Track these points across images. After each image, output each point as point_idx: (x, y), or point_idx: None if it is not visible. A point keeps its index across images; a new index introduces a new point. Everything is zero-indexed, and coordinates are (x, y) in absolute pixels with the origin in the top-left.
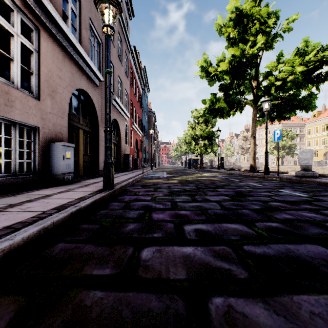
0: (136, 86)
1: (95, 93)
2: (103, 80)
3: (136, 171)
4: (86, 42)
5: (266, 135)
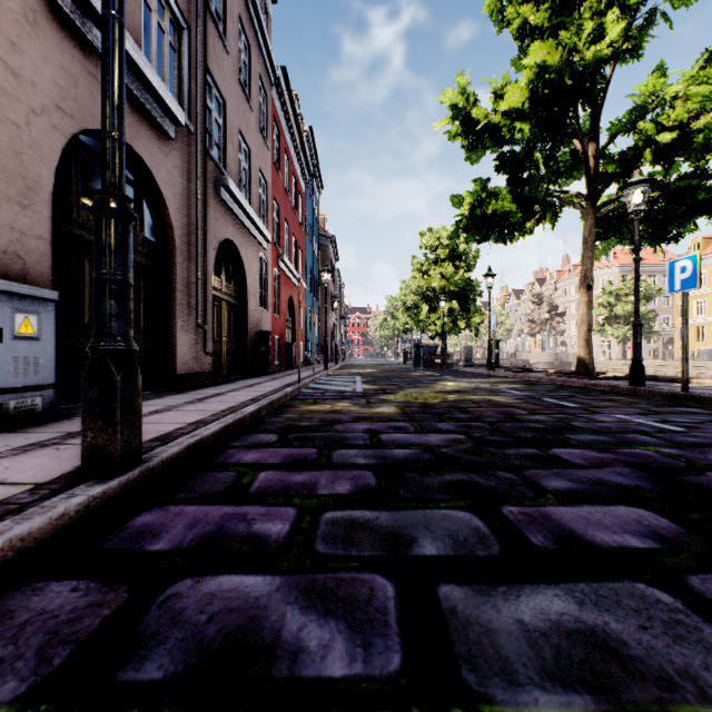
0: (290, 171)
1: (163, 158)
2: (191, 128)
3: (286, 374)
4: (131, 2)
5: (636, 278)
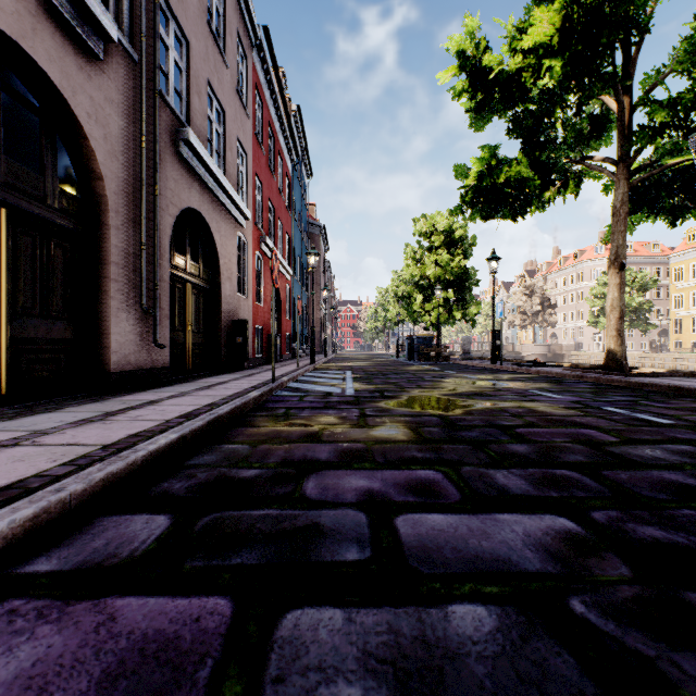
0: (275, 149)
1: (85, 81)
2: (134, 55)
3: (265, 370)
4: None
5: None
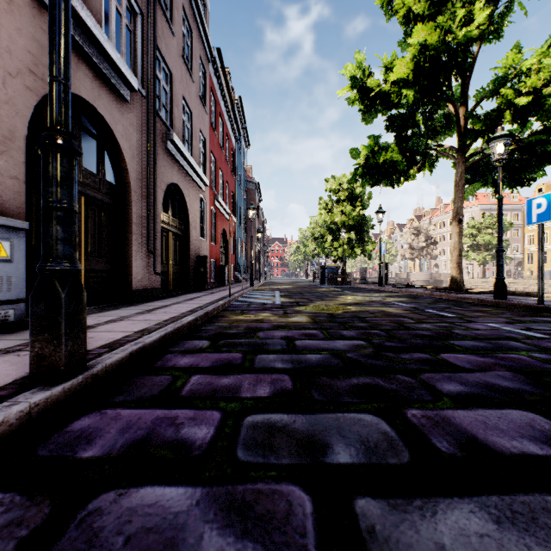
0: (224, 131)
1: (120, 116)
2: (144, 93)
3: (220, 290)
4: None
5: (499, 213)
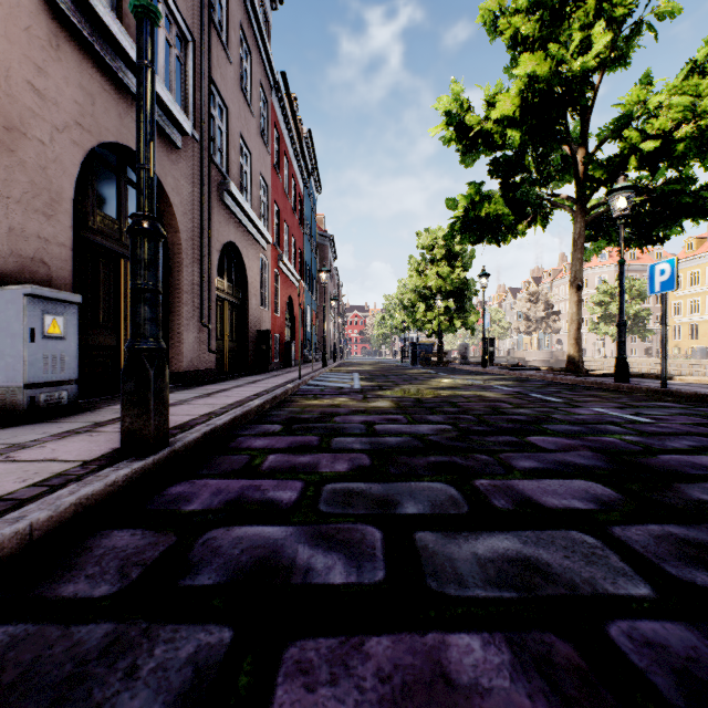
0: (289, 173)
1: (171, 166)
2: (197, 136)
3: (286, 372)
4: None
5: (620, 279)
